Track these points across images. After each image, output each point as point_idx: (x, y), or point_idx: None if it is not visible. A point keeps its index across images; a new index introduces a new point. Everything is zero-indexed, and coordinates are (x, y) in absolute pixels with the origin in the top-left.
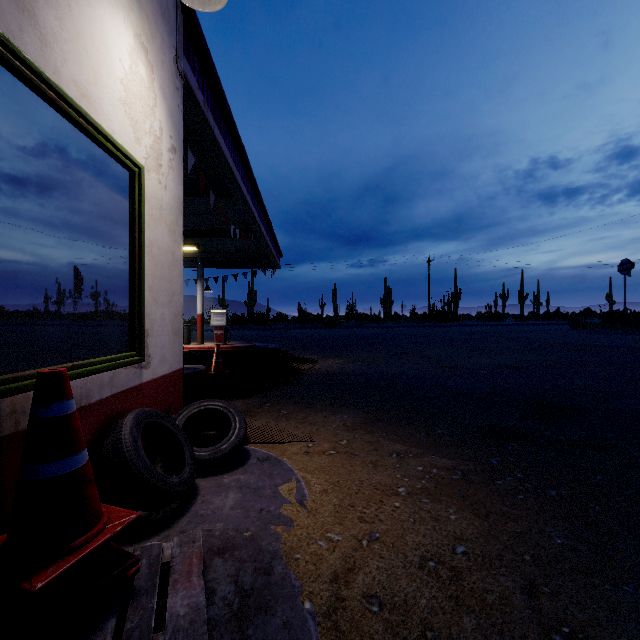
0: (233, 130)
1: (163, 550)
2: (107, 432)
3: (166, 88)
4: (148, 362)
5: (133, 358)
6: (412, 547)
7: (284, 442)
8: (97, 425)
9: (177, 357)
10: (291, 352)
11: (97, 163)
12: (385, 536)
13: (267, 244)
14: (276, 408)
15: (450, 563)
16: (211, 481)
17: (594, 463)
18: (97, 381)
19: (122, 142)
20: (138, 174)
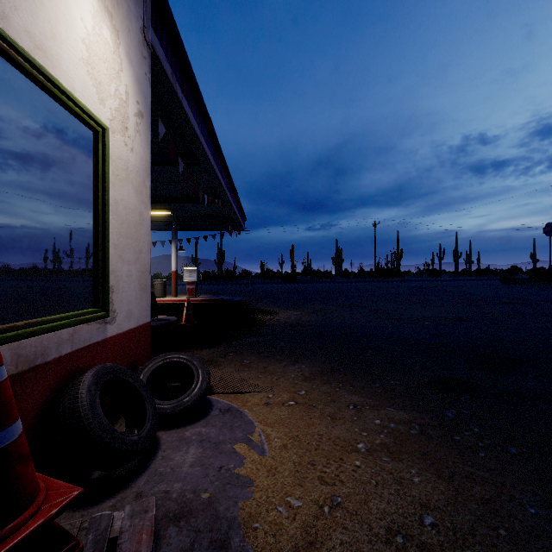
0: (200, 103)
1: (113, 521)
2: (66, 389)
3: (133, 55)
4: (113, 317)
5: (96, 314)
6: (377, 516)
7: (245, 392)
8: (55, 383)
9: (144, 311)
10: (254, 304)
11: (56, 120)
12: (347, 502)
13: (233, 209)
14: (239, 358)
15: (419, 537)
16: (173, 434)
17: (549, 417)
18: (55, 338)
19: (84, 101)
20: (102, 134)
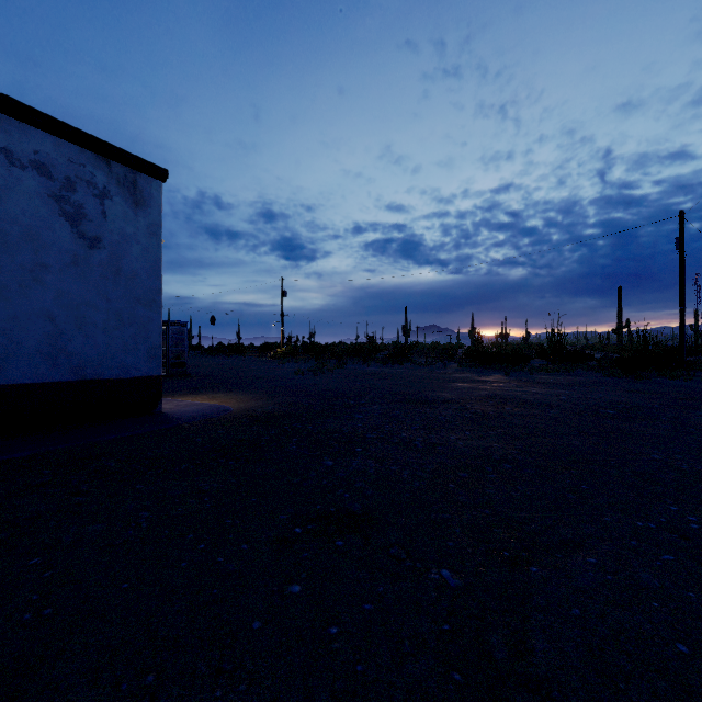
0: None
1: None
2: None
3: None
4: None
5: None
6: None
7: None
8: None
9: None
10: None
11: None
12: None
13: None
14: None
15: None
16: None
17: None
18: None
19: None
20: None
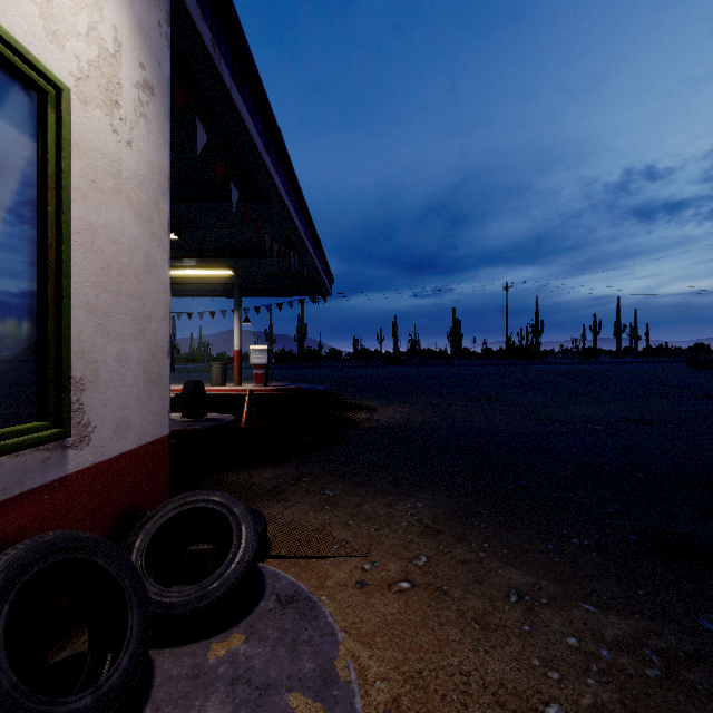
0: (263, 103)
1: None
2: None
3: None
4: (84, 435)
5: (35, 434)
6: None
7: (325, 556)
8: None
9: (157, 419)
10: (344, 396)
11: None
12: None
13: (314, 265)
14: (318, 486)
15: None
16: (184, 659)
17: None
18: None
19: (5, 22)
20: (56, 99)
